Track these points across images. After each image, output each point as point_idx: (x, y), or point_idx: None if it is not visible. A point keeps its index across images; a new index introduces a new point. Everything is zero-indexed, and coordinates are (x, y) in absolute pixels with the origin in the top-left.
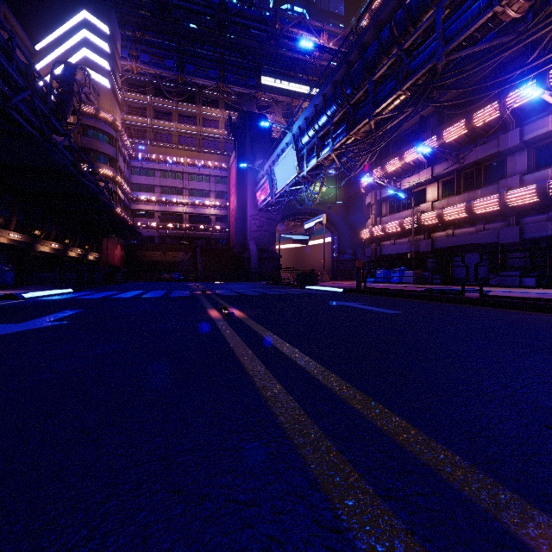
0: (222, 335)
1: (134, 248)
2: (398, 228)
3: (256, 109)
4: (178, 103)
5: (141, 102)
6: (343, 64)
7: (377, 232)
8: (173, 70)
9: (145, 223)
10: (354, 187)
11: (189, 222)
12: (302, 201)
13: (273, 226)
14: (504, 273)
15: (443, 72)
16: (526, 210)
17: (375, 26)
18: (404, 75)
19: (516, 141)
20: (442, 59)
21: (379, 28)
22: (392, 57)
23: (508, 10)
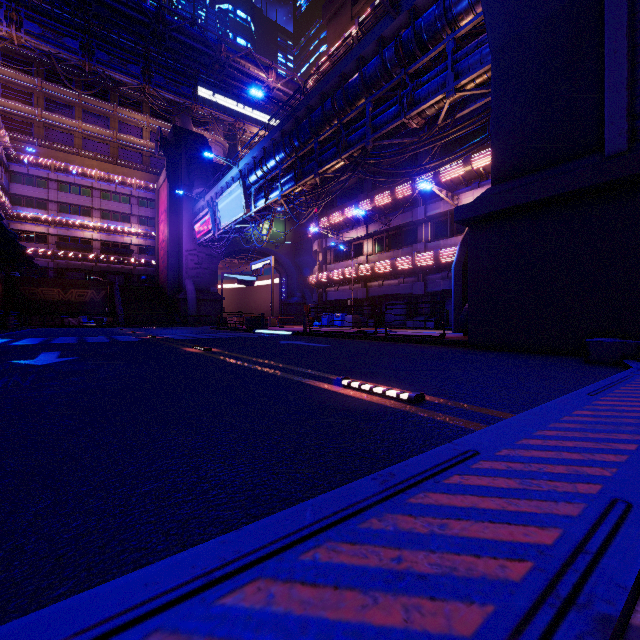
0: (217, 358)
1: (16, 283)
2: (340, 277)
3: (192, 124)
4: (83, 96)
5: (25, 84)
6: (292, 117)
7: (323, 279)
8: (77, 53)
9: (33, 250)
10: (303, 227)
11: (101, 251)
12: (248, 238)
13: (215, 264)
14: (415, 318)
15: (372, 153)
16: (429, 269)
17: (320, 95)
18: (344, 146)
19: (422, 216)
20: (370, 144)
21: (323, 98)
22: (333, 126)
23: (411, 122)
